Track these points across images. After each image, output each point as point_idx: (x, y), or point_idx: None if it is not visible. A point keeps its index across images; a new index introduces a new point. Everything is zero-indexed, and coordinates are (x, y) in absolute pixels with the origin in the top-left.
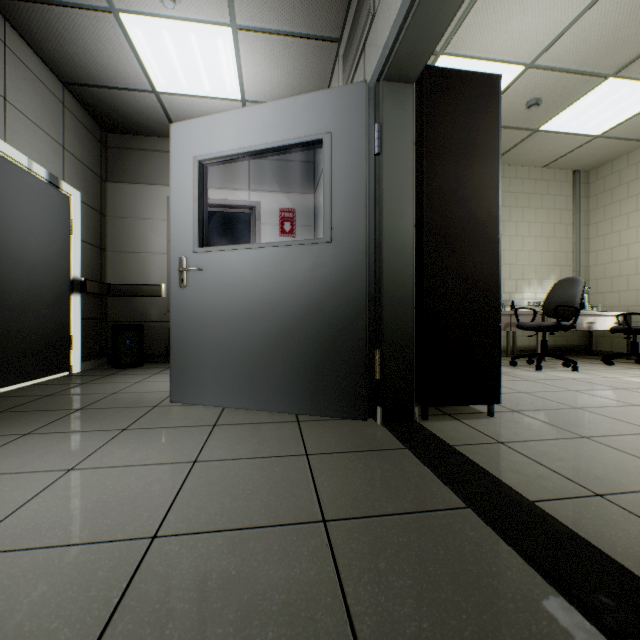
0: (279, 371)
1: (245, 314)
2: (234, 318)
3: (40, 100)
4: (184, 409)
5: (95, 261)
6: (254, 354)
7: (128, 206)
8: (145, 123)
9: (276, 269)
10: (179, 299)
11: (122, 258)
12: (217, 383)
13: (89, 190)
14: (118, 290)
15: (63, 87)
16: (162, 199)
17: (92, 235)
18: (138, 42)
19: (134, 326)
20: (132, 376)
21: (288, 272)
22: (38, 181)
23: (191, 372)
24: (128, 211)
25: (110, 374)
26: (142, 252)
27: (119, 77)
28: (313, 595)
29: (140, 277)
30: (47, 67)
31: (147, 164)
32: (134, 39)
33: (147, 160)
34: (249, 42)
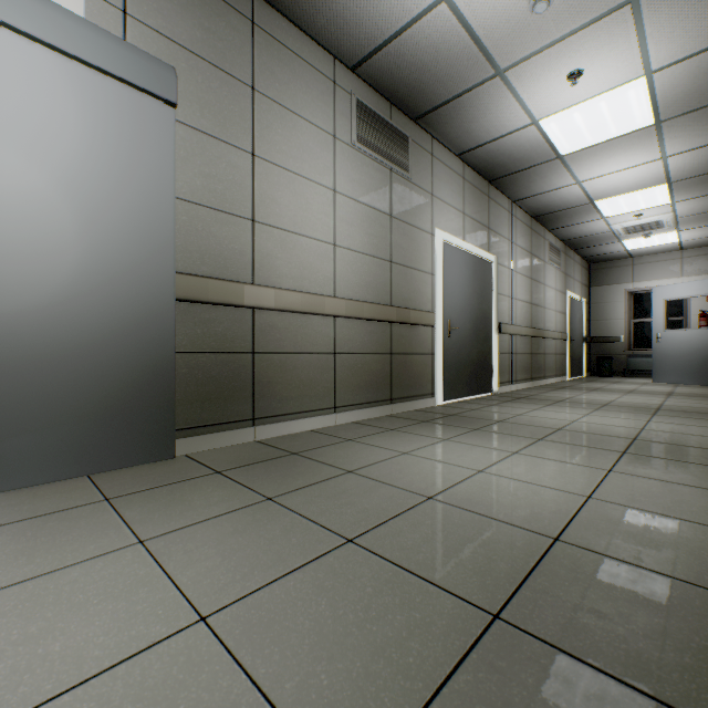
0: (702, 372)
1: (686, 352)
2: (681, 354)
3: (577, 271)
4: (658, 384)
5: (586, 327)
6: (690, 366)
7: (600, 298)
8: (613, 258)
9: (701, 337)
10: (655, 347)
11: (597, 324)
12: (673, 376)
13: (585, 295)
14: (595, 340)
15: (581, 259)
16: (620, 291)
17: (585, 315)
18: (625, 244)
19: (608, 357)
20: (615, 379)
21: (706, 338)
22: (577, 302)
23: (661, 372)
24: (600, 300)
25: (602, 378)
26: (608, 320)
27: (609, 251)
28: (707, 393)
29: (607, 333)
30: (578, 256)
31: (611, 275)
32: (624, 244)
33: (611, 273)
34: (685, 231)
